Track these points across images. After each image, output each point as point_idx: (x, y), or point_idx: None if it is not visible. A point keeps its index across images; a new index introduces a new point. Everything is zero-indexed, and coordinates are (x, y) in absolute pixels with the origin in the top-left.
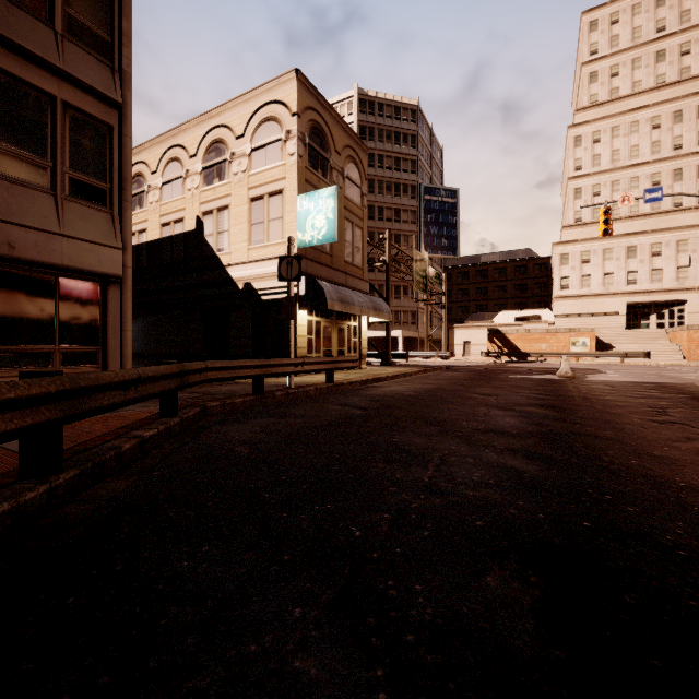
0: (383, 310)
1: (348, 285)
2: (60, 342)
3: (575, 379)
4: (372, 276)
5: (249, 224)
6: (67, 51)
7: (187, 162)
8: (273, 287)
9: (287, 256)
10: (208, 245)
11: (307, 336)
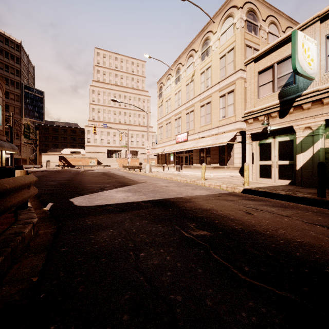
0: (16, 149)
1: None
2: None
3: (85, 172)
4: None
5: None
6: None
7: None
8: None
9: None
10: None
11: None
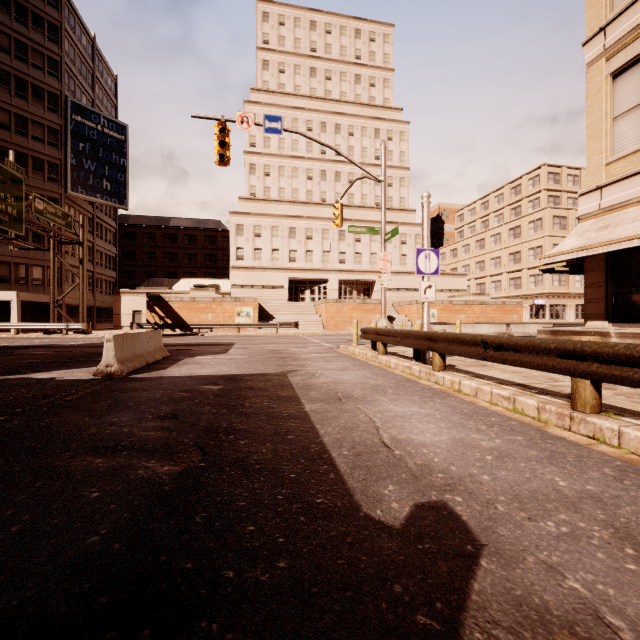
0: None
1: None
2: None
3: (118, 378)
4: None
5: None
6: None
7: None
8: None
9: None
10: None
11: None
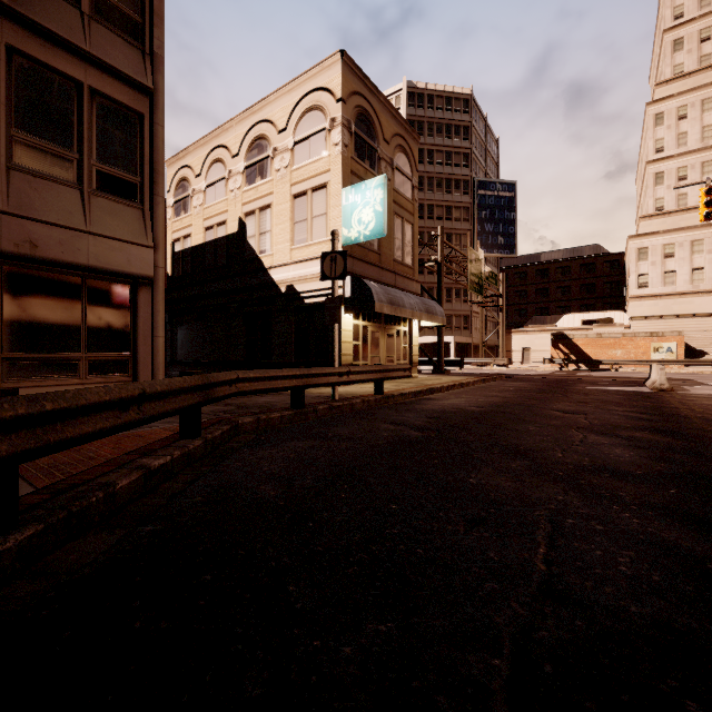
0: (437, 313)
1: (398, 286)
2: (87, 349)
3: (673, 392)
4: (422, 279)
5: (292, 223)
6: (94, 33)
7: (229, 162)
8: (317, 289)
9: (331, 251)
10: (250, 247)
11: (353, 342)
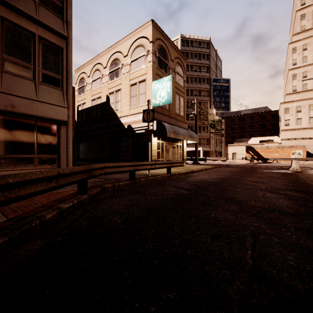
0: (194, 137)
1: (177, 125)
2: (37, 153)
3: (302, 173)
4: (188, 122)
5: (130, 97)
6: (40, 11)
7: (102, 70)
8: (141, 127)
9: (147, 109)
10: (111, 108)
11: (157, 150)
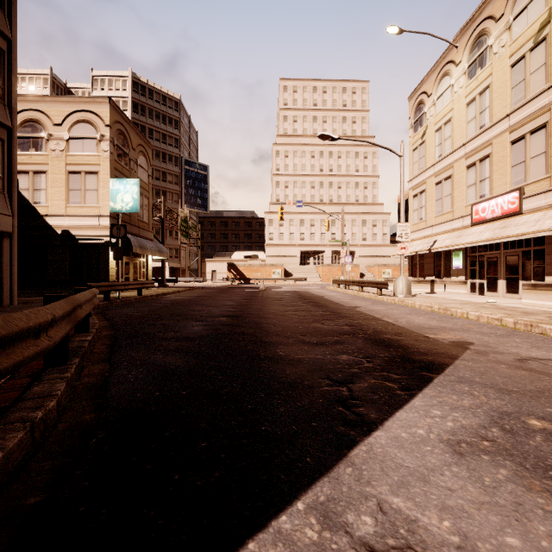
0: (164, 252)
1: (140, 235)
2: None
3: (265, 291)
4: None
5: (67, 189)
6: None
7: None
8: (90, 235)
9: (117, 224)
10: (23, 197)
11: (115, 268)
